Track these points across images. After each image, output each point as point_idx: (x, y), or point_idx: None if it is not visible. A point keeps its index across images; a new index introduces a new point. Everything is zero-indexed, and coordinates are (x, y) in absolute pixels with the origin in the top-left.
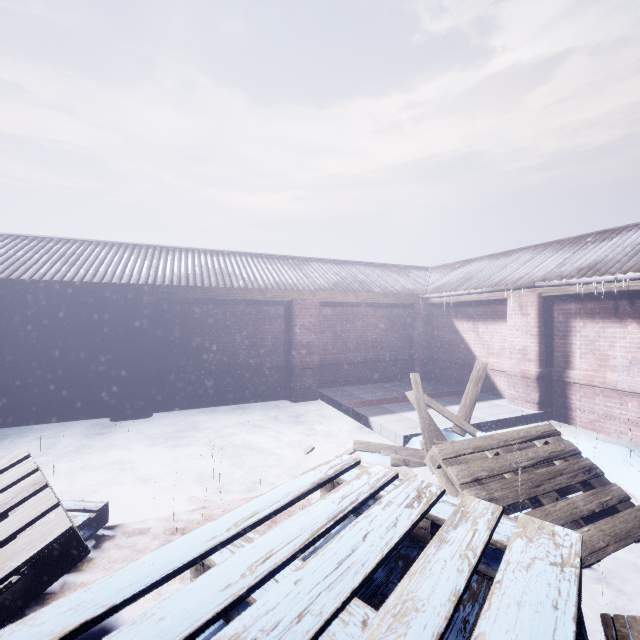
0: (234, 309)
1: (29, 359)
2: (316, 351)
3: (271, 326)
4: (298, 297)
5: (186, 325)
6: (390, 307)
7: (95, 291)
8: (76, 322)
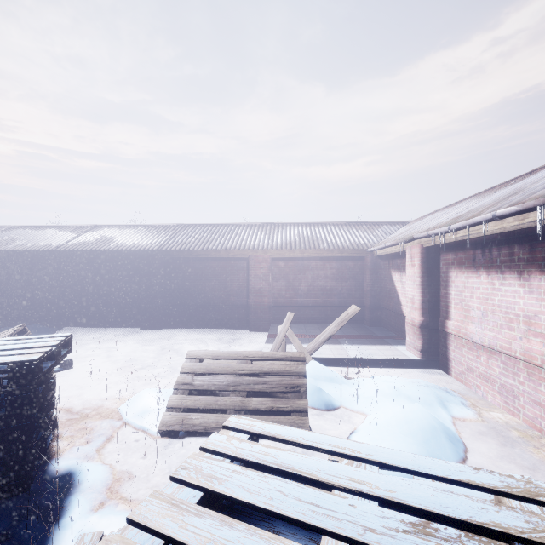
0: (212, 264)
1: (107, 292)
2: (267, 294)
3: (237, 275)
4: (253, 254)
5: (182, 274)
6: (340, 260)
7: (132, 255)
8: (127, 272)
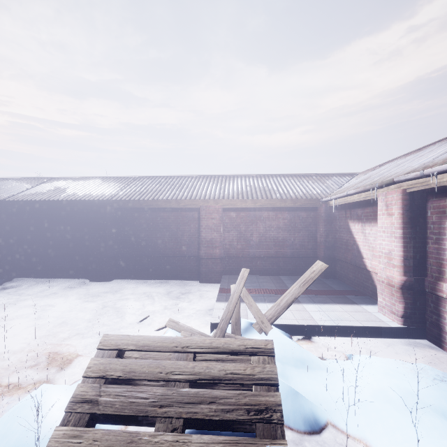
0: (163, 214)
1: (57, 243)
2: (218, 246)
3: (188, 226)
4: (204, 205)
5: (133, 225)
6: (292, 211)
7: (82, 205)
8: (77, 223)
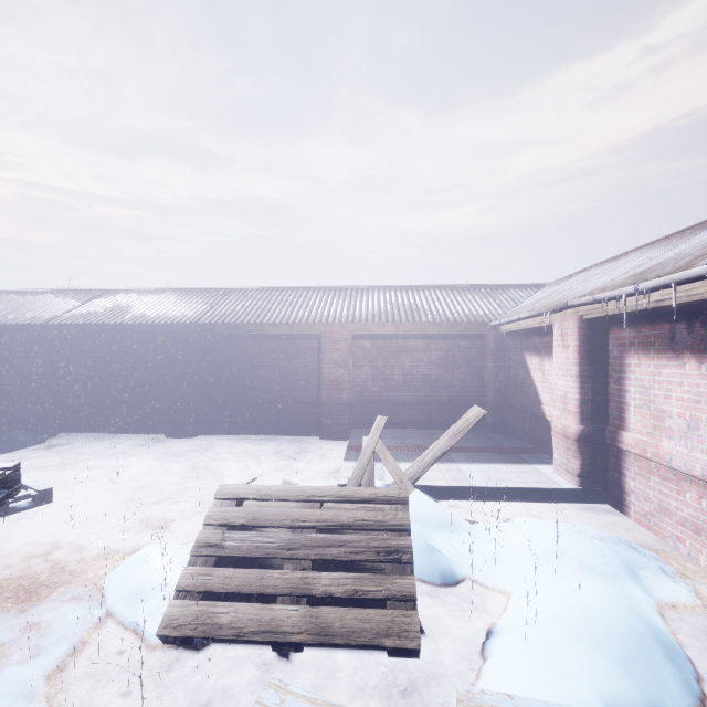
0: (268, 343)
1: (120, 383)
2: (346, 387)
3: (304, 360)
4: (327, 330)
5: (227, 359)
6: (450, 338)
7: (155, 331)
8: (148, 356)
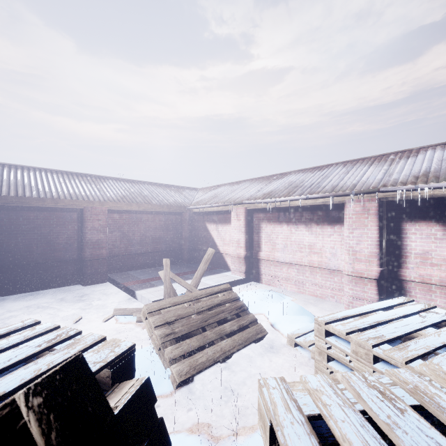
0: (28, 214)
1: None
2: (105, 246)
3: (65, 228)
4: (89, 206)
5: None
6: (166, 214)
7: None
8: None
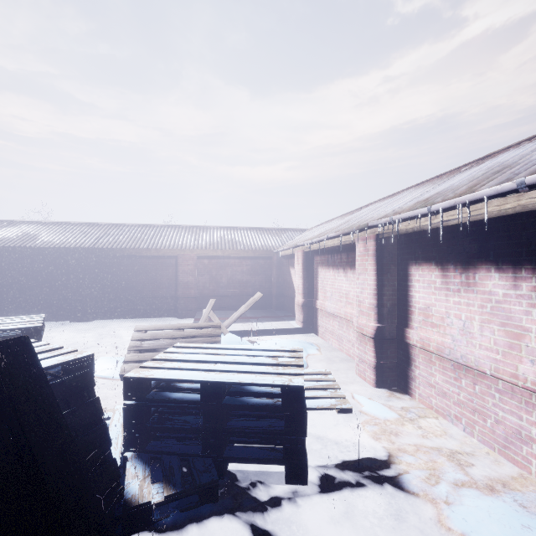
0: (143, 261)
1: (32, 288)
2: (193, 287)
3: (167, 271)
4: (181, 253)
5: (114, 270)
6: (253, 259)
7: (62, 252)
8: (54, 269)
